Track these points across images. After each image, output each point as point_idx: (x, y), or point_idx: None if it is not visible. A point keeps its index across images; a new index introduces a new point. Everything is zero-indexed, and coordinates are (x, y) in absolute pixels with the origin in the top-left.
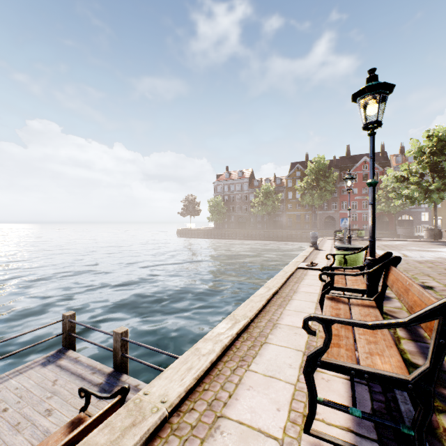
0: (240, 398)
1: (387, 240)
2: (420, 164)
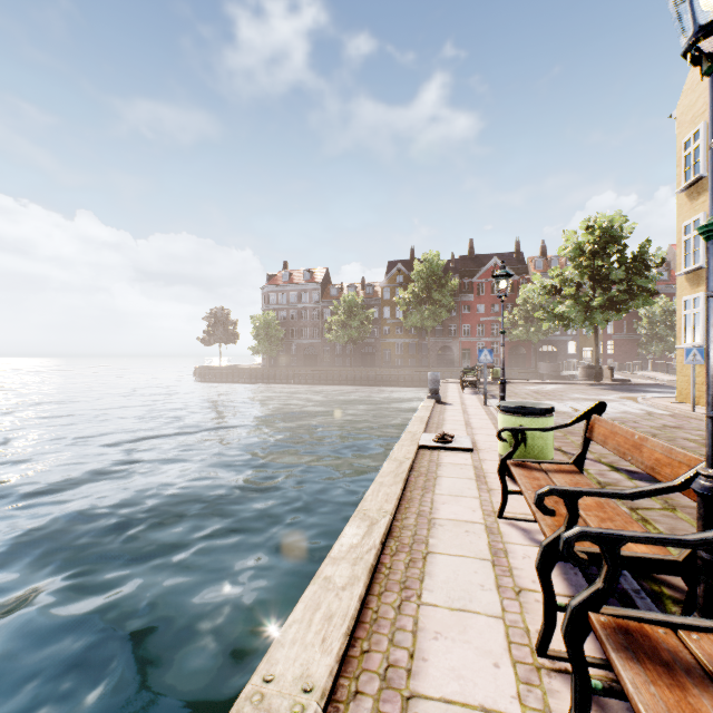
0: None
1: (534, 382)
2: (578, 268)
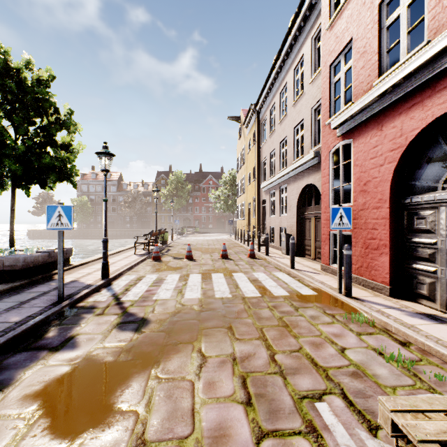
0: (123, 254)
1: (211, 233)
2: (226, 189)
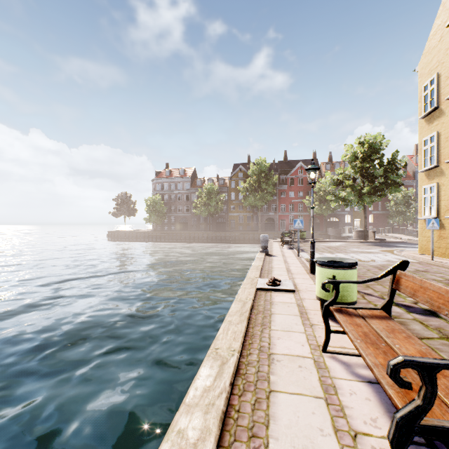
0: None
1: (326, 241)
2: (354, 168)
